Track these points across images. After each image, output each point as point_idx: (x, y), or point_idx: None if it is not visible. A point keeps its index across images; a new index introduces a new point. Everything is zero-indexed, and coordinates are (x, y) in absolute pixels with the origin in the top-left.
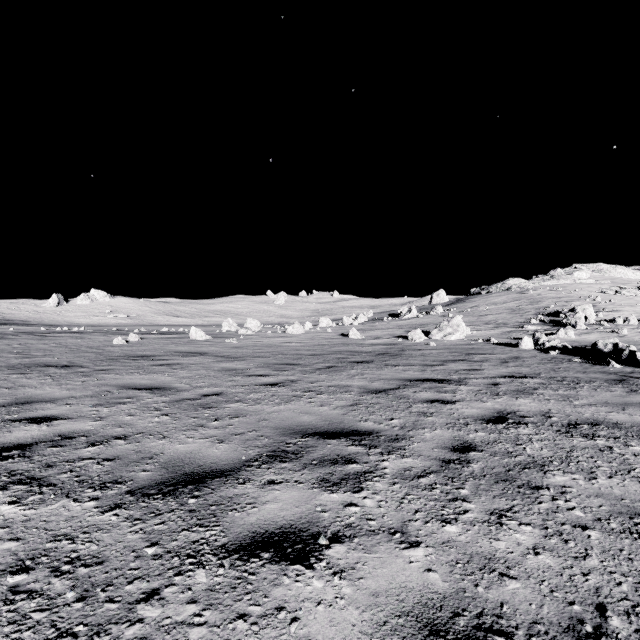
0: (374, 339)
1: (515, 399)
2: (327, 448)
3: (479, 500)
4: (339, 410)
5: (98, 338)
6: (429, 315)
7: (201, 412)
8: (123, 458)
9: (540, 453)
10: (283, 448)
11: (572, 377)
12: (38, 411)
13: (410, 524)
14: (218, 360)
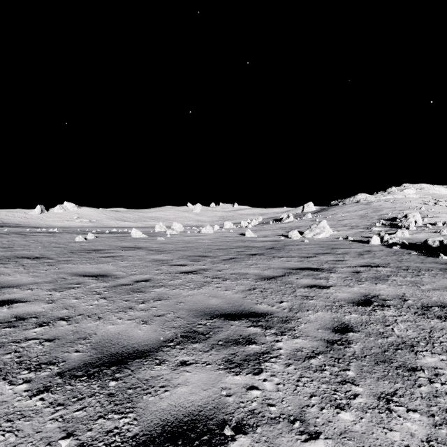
0: (263, 237)
1: (375, 284)
2: (231, 329)
3: (365, 383)
4: (240, 294)
5: (65, 236)
6: (302, 220)
7: (132, 296)
8: (62, 338)
9: (406, 334)
10: (195, 329)
11: (414, 266)
12: (5, 295)
13: (307, 410)
14: (150, 253)
